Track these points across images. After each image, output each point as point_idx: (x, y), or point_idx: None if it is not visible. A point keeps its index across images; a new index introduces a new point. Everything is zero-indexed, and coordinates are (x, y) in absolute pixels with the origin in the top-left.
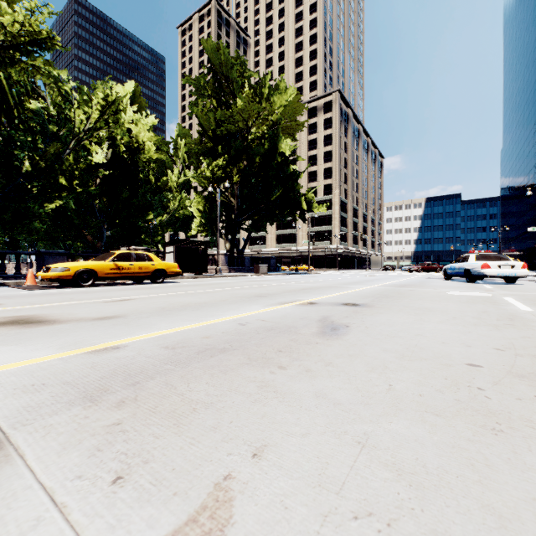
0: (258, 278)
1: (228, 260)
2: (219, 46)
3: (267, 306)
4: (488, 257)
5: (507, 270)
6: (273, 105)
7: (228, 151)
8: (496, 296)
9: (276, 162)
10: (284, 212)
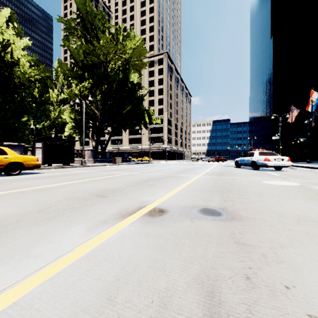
0: (113, 167)
1: (93, 154)
2: (86, 1)
3: (94, 230)
4: (266, 153)
5: (280, 162)
6: (125, 46)
7: (92, 76)
8: (306, 185)
9: (128, 88)
10: (133, 122)
